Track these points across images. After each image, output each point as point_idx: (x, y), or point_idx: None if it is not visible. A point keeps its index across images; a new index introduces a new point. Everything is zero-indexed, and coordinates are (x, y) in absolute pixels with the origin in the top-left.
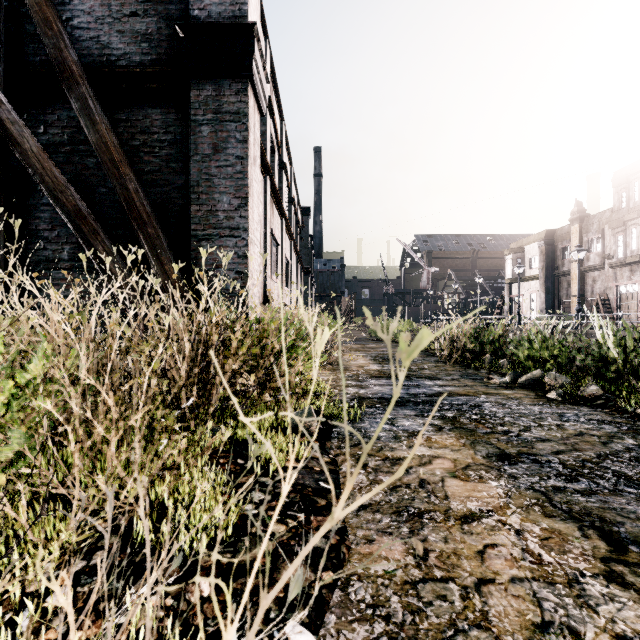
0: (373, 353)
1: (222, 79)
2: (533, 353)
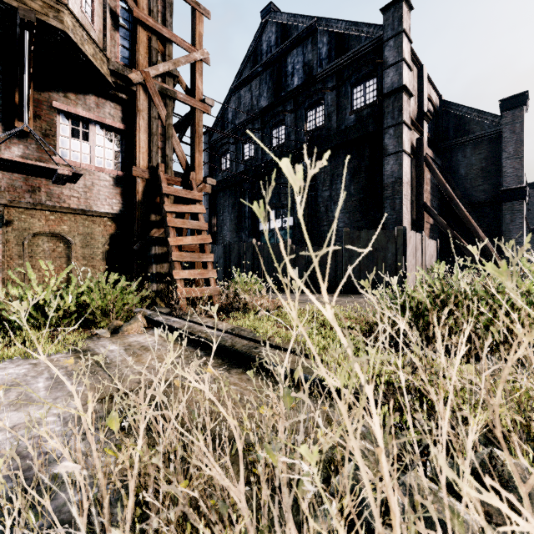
0: None
1: (513, 201)
2: None
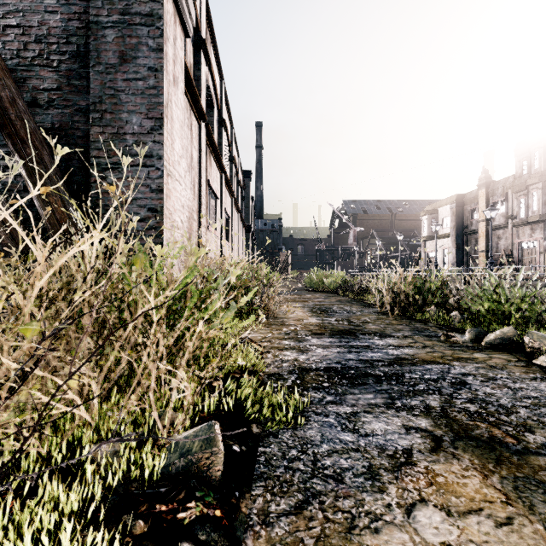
0: (310, 304)
1: None
2: (494, 306)
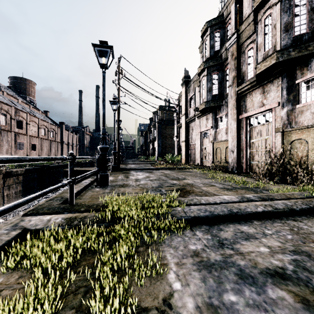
0: None
1: None
2: None
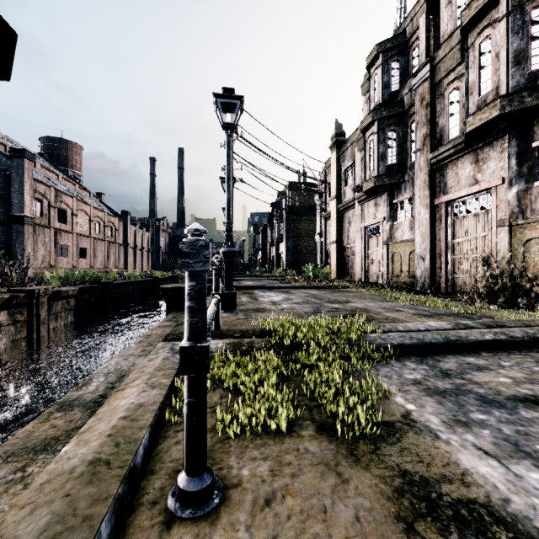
0: None
1: (19, 224)
2: None
